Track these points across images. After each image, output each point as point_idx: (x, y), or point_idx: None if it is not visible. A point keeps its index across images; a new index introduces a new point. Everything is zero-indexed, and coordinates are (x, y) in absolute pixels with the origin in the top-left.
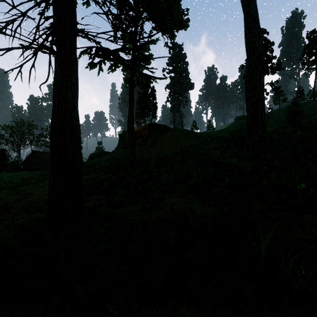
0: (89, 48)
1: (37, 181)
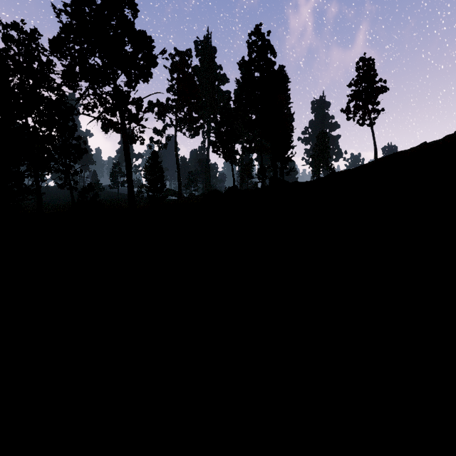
0: None
1: None
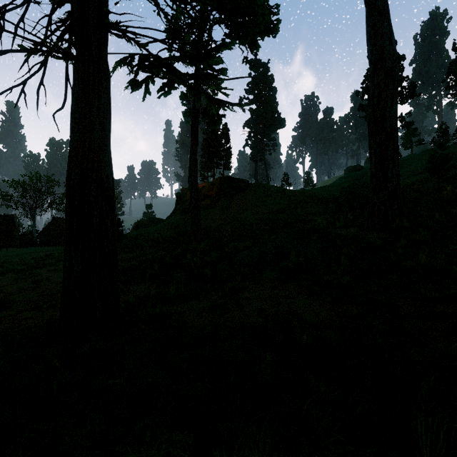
0: (129, 56)
1: (57, 260)
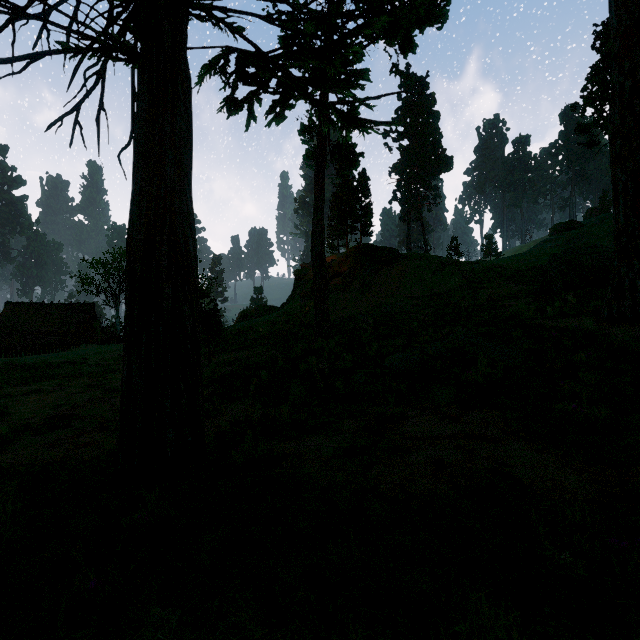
0: (222, 56)
1: None
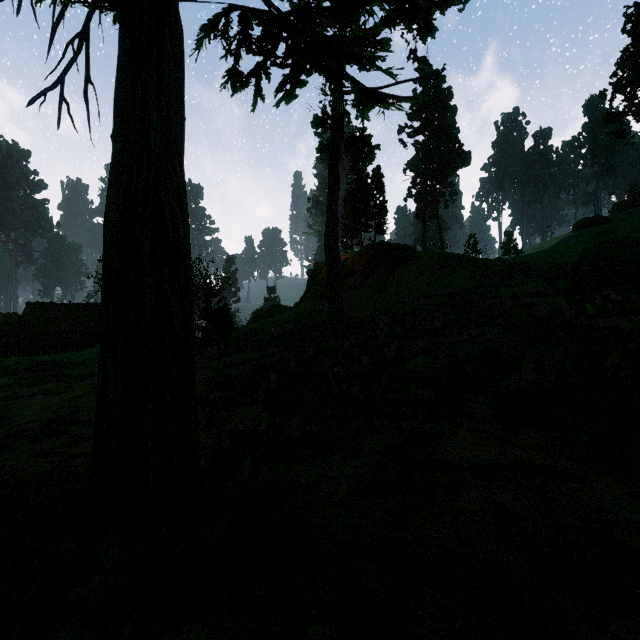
0: (223, 15)
1: None
